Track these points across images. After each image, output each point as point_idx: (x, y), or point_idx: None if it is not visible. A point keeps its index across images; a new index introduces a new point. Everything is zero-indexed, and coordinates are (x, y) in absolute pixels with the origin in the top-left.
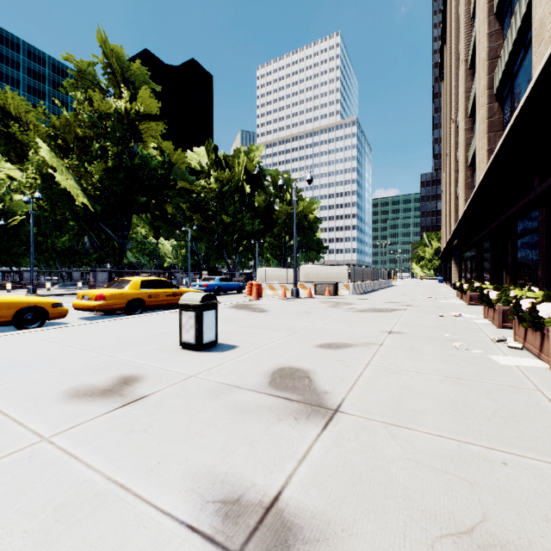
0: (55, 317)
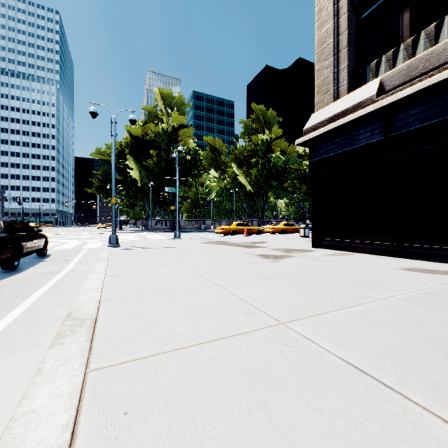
0: (263, 233)
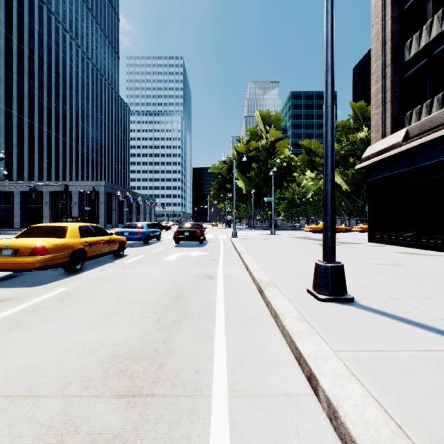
0: (350, 232)
